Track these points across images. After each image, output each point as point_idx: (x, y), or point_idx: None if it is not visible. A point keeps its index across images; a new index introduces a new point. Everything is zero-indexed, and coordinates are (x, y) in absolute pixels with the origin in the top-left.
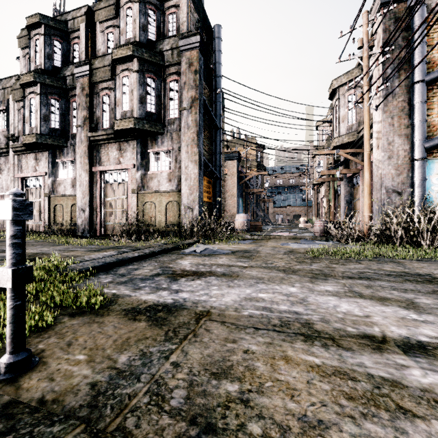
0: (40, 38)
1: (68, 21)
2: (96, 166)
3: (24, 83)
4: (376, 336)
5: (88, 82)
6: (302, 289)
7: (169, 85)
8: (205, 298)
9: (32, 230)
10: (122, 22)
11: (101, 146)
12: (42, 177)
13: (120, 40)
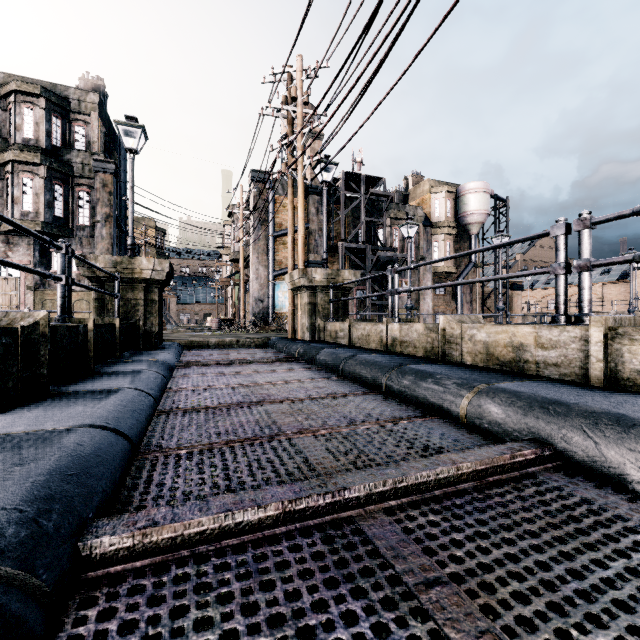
0: None
1: None
2: None
3: None
4: None
5: None
6: None
7: (78, 194)
8: None
9: None
10: (19, 118)
11: None
12: None
13: (16, 135)
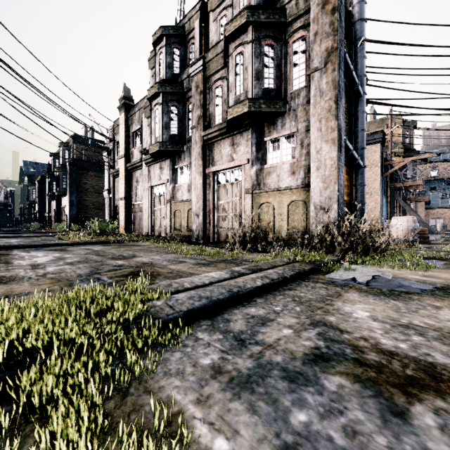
0: (163, 51)
1: (185, 25)
2: (209, 167)
3: (151, 97)
4: None
5: (202, 78)
6: None
7: (292, 48)
8: None
9: (158, 235)
10: None
11: (214, 144)
12: (165, 184)
13: (233, 15)
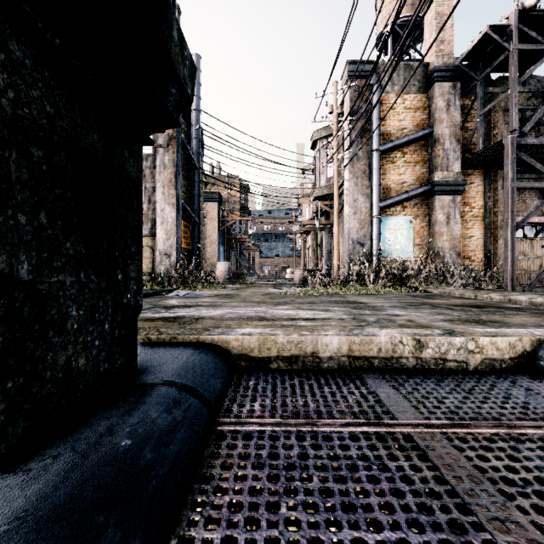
0: None
1: None
2: None
3: None
4: (295, 318)
5: None
6: (266, 308)
7: None
8: (198, 314)
9: None
10: None
11: None
12: None
13: None
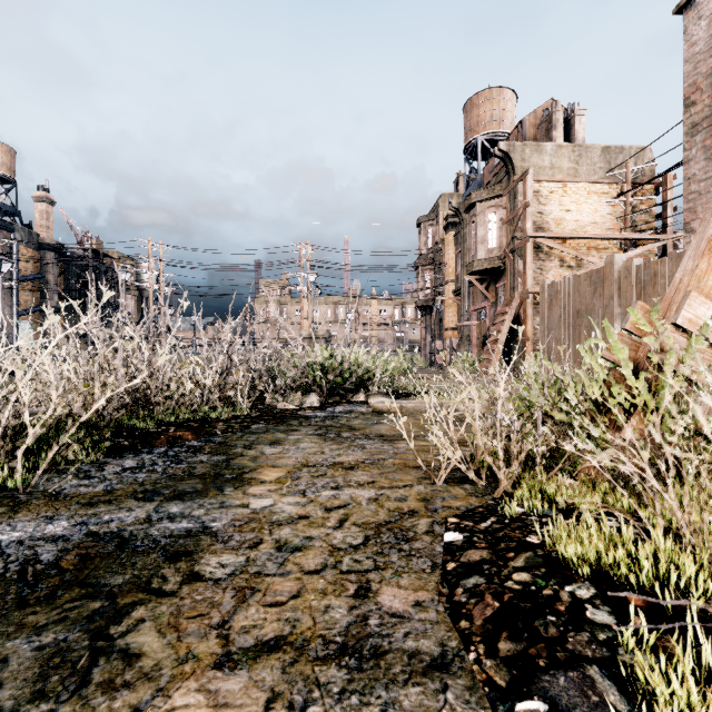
0: None
1: None
2: None
3: None
4: None
5: None
6: None
7: None
8: None
9: None
10: None
11: None
12: None
13: None
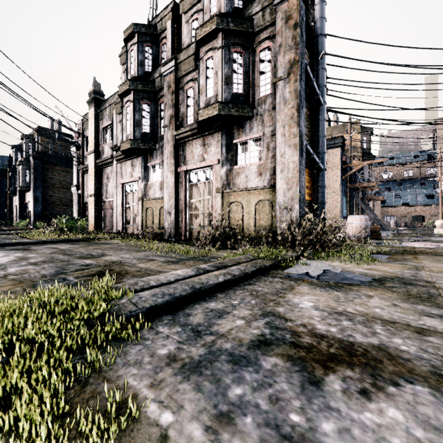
0: (134, 48)
1: (157, 24)
2: (181, 166)
3: (122, 94)
4: None
5: (174, 78)
6: None
7: (259, 57)
8: None
9: (129, 233)
10: None
11: (186, 144)
12: (137, 182)
13: (204, 20)
